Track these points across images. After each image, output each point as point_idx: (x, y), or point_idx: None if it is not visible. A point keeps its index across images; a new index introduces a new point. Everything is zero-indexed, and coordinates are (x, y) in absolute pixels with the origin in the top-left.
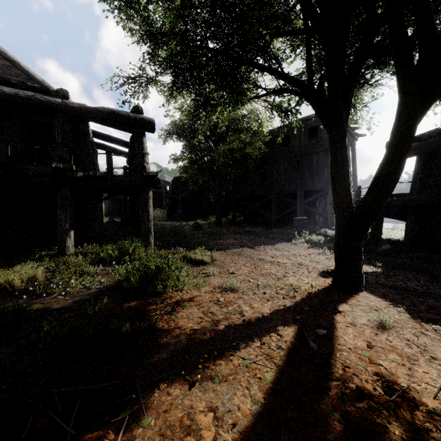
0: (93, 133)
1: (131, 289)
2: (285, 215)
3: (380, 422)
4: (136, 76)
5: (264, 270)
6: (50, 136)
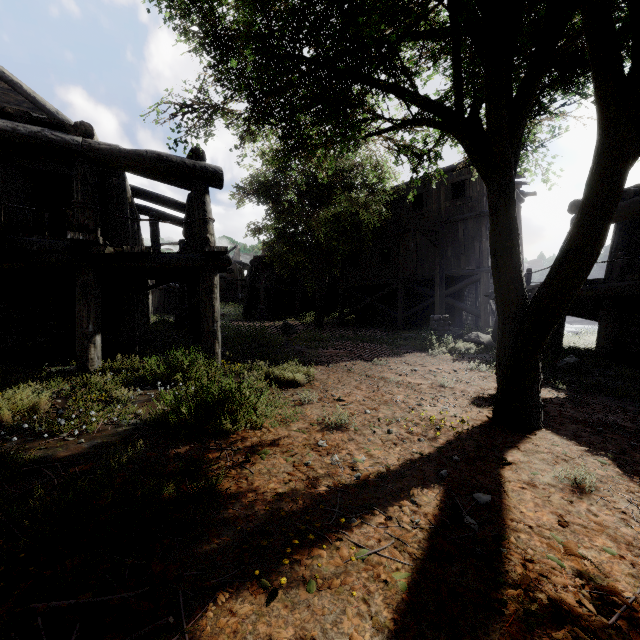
0: (133, 190)
1: (181, 426)
2: (417, 312)
3: None
4: (195, 102)
5: (387, 395)
6: (69, 195)
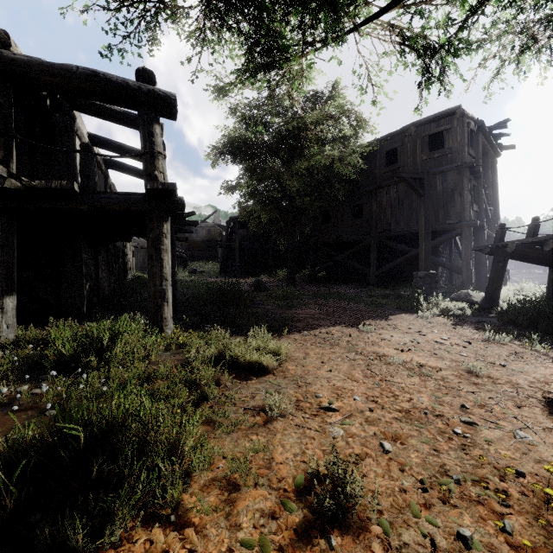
0: (93, 138)
1: None
2: (391, 268)
3: None
4: None
5: (402, 395)
6: None
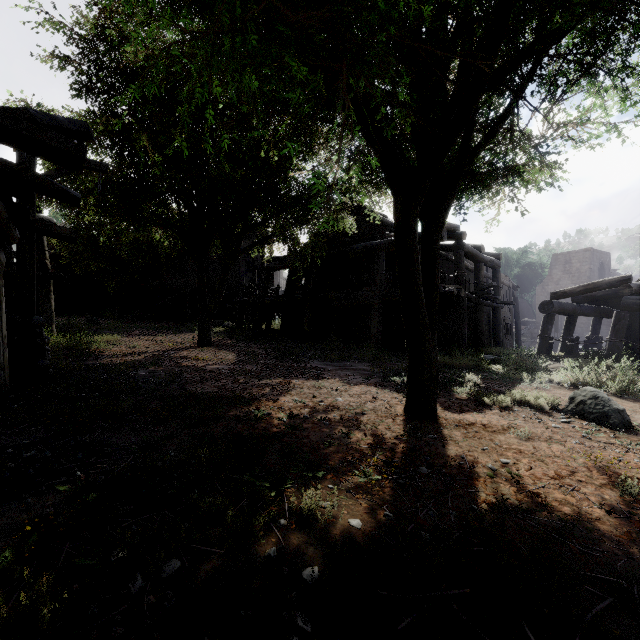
0: None
1: (69, 346)
2: None
3: (174, 358)
4: None
5: (159, 343)
6: None
